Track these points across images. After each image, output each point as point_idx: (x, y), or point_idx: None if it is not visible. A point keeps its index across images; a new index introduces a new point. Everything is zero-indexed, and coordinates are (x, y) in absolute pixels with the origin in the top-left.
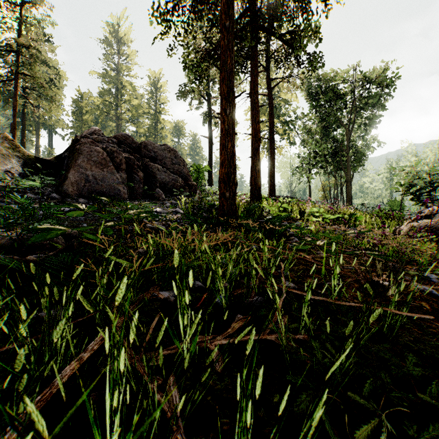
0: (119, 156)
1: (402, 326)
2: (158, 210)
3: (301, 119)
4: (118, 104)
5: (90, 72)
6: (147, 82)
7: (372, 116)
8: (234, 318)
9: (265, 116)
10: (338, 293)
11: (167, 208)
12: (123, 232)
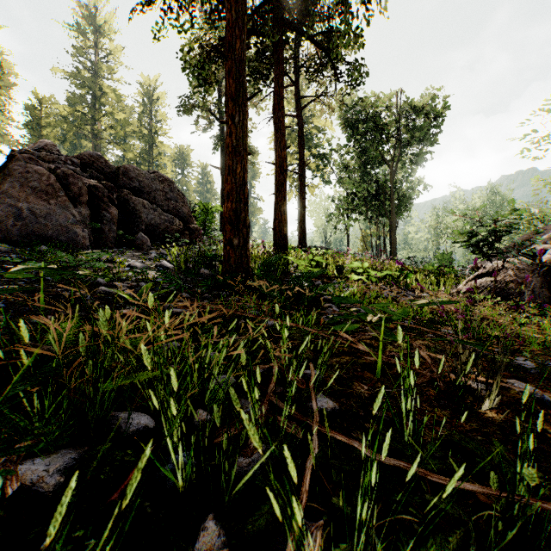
0: (77, 183)
1: (536, 491)
2: (132, 264)
3: (338, 152)
4: (95, 117)
5: (53, 69)
6: (139, 91)
7: (419, 153)
8: (195, 533)
9: (294, 146)
10: (415, 427)
11: (151, 261)
12: (43, 302)
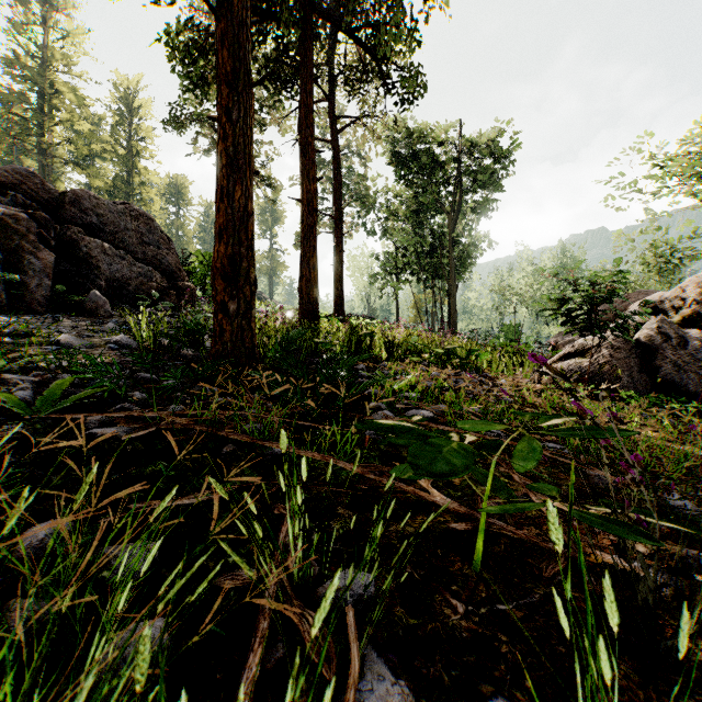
0: None
1: None
2: (63, 341)
3: (384, 194)
4: (44, 125)
5: None
6: (112, 94)
7: (484, 200)
8: None
9: (329, 184)
10: None
11: (103, 335)
12: None
